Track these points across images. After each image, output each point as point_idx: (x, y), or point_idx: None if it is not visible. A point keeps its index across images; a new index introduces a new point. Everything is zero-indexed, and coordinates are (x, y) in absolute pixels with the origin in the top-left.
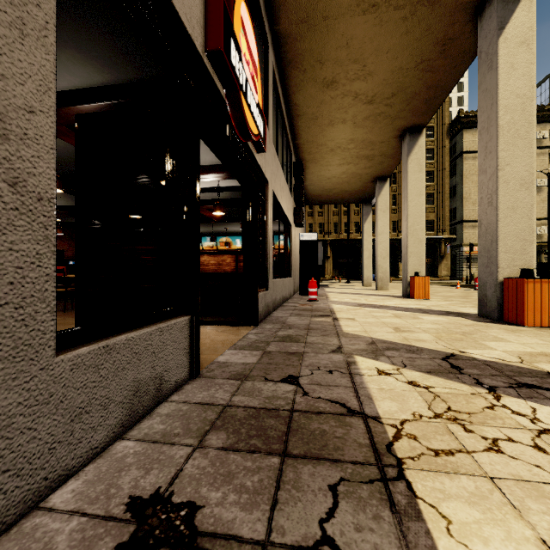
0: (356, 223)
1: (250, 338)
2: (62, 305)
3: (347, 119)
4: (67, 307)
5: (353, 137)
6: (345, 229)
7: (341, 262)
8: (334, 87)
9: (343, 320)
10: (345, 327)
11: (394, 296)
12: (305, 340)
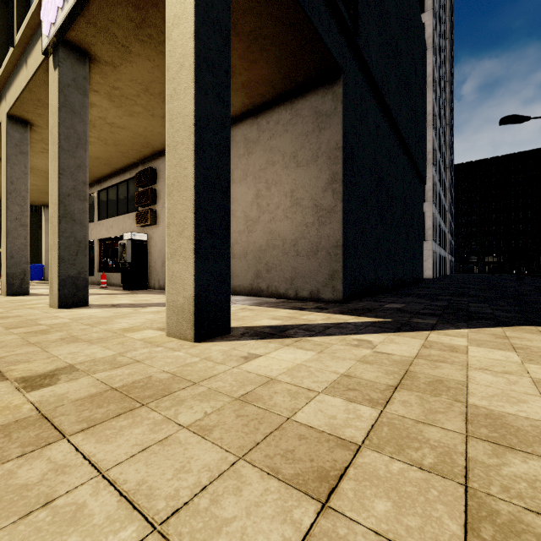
0: None
1: None
2: None
3: None
4: None
5: None
6: None
7: None
8: None
9: None
10: None
11: (40, 295)
12: None
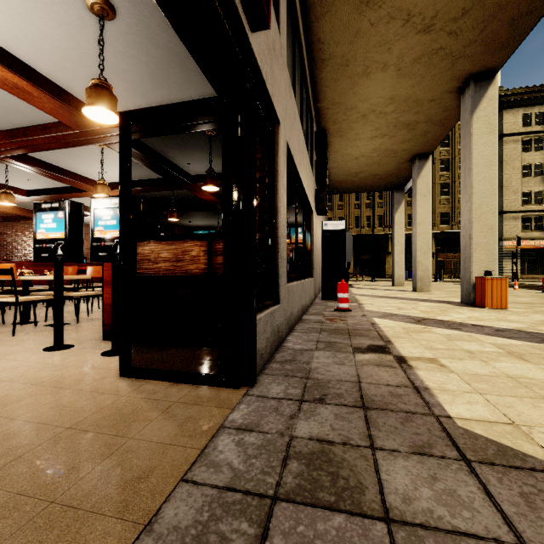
0: (379, 217)
1: (219, 460)
2: (6, 316)
3: (390, 62)
4: (6, 319)
5: (394, 93)
6: (367, 223)
7: (363, 259)
8: (377, 2)
9: (420, 365)
10: (448, 401)
11: (449, 302)
12: (380, 493)
